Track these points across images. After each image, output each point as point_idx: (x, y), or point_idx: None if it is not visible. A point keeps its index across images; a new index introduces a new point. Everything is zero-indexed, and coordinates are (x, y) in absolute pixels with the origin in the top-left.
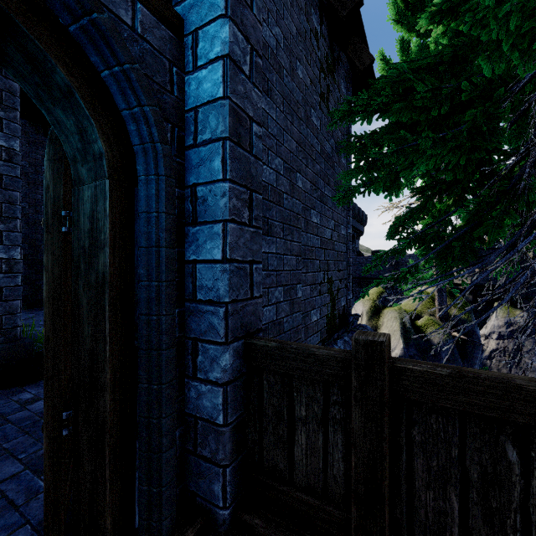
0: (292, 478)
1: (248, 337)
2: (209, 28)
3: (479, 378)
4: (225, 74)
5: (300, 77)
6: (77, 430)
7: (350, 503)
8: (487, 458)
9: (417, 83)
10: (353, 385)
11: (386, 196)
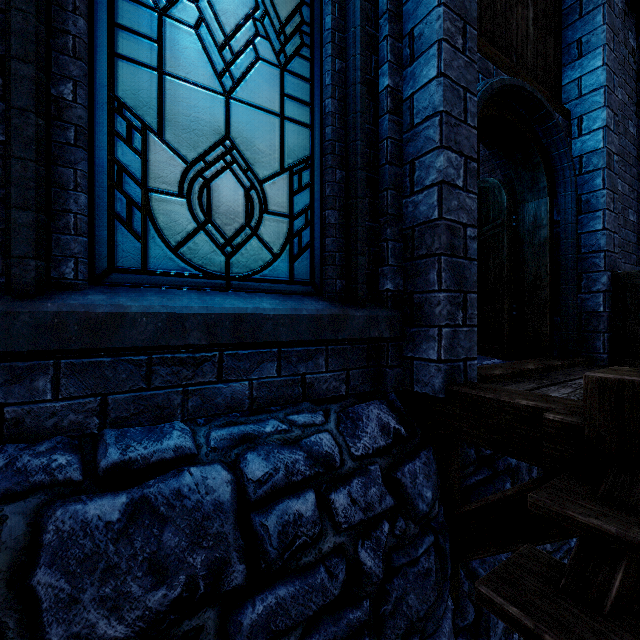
0: None
1: (613, 272)
2: (592, 114)
3: None
4: (604, 135)
5: (619, 100)
6: (522, 311)
7: None
8: None
9: None
10: None
11: None
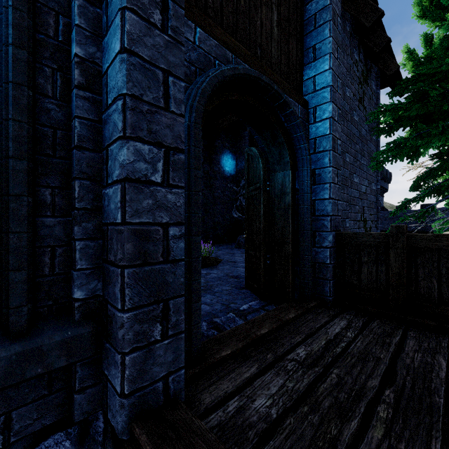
0: (360, 287)
1: (337, 231)
2: (322, 106)
3: (445, 235)
4: (330, 124)
5: (347, 96)
6: (273, 261)
7: (388, 292)
8: (448, 265)
9: (431, 90)
10: (390, 243)
11: (409, 162)
